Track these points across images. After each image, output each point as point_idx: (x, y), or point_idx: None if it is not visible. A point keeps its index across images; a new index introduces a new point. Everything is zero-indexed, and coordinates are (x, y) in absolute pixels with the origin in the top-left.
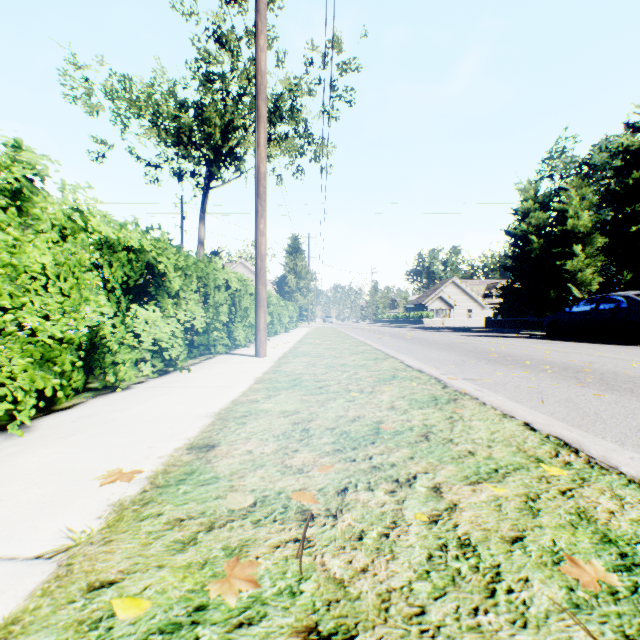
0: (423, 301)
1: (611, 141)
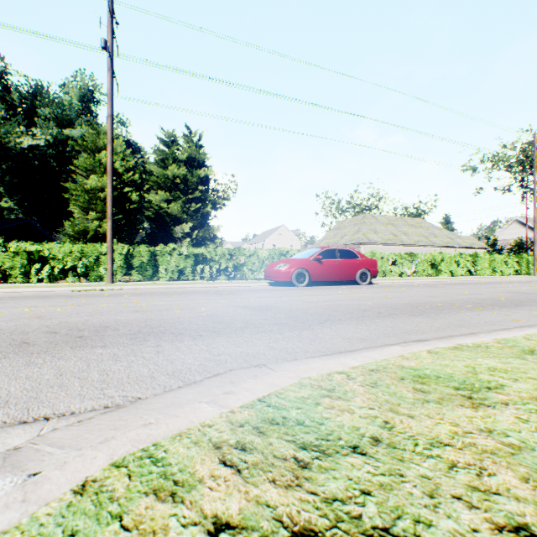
0: None
1: None
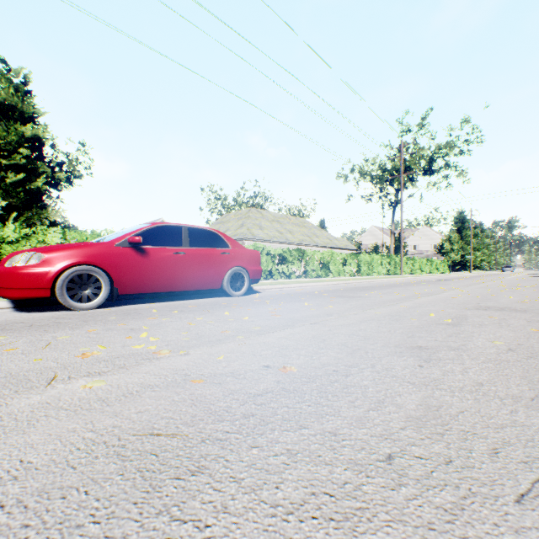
0: None
1: None
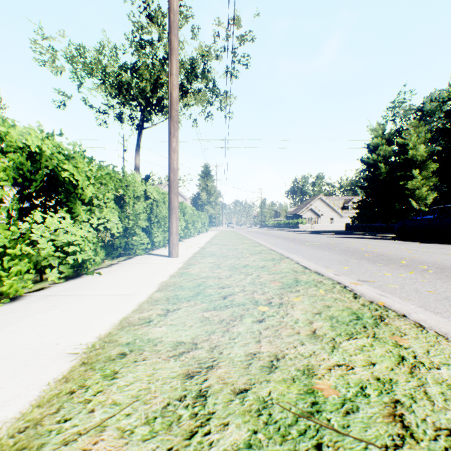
0: (298, 212)
1: (439, 93)
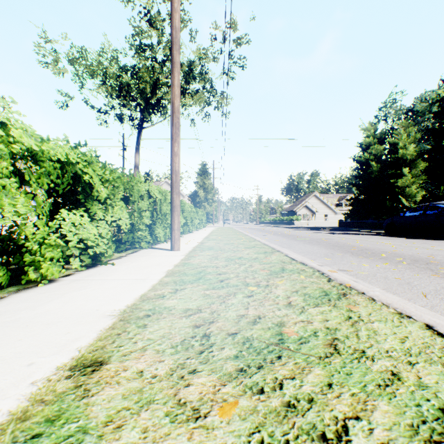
0: (294, 209)
1: (429, 94)
